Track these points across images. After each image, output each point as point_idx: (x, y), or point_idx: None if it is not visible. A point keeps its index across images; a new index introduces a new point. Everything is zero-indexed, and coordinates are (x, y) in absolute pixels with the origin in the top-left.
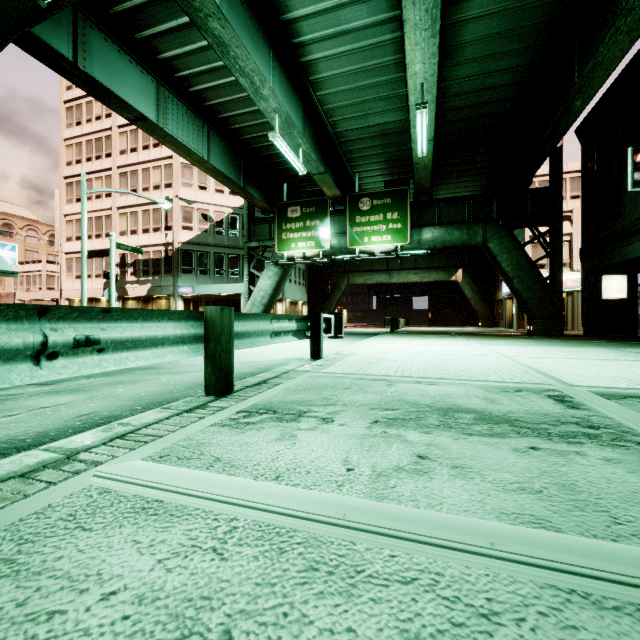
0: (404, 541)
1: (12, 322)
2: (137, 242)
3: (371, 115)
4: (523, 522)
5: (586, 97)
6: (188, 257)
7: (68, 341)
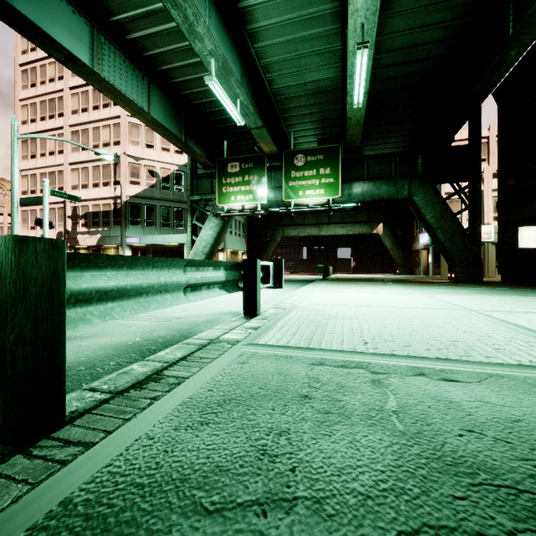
0: None
1: None
2: (88, 195)
3: (306, 71)
4: None
5: (522, 46)
6: (135, 210)
7: None
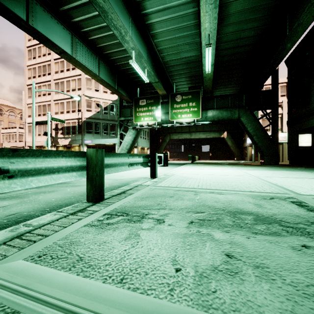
0: None
1: None
2: (63, 117)
3: (182, 52)
4: None
5: (293, 42)
6: (89, 125)
7: None
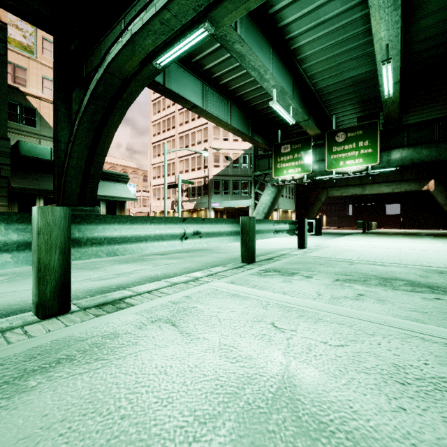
0: (341, 316)
1: (175, 224)
2: (188, 177)
3: (345, 72)
4: (407, 319)
5: None
6: (217, 184)
7: (191, 232)
